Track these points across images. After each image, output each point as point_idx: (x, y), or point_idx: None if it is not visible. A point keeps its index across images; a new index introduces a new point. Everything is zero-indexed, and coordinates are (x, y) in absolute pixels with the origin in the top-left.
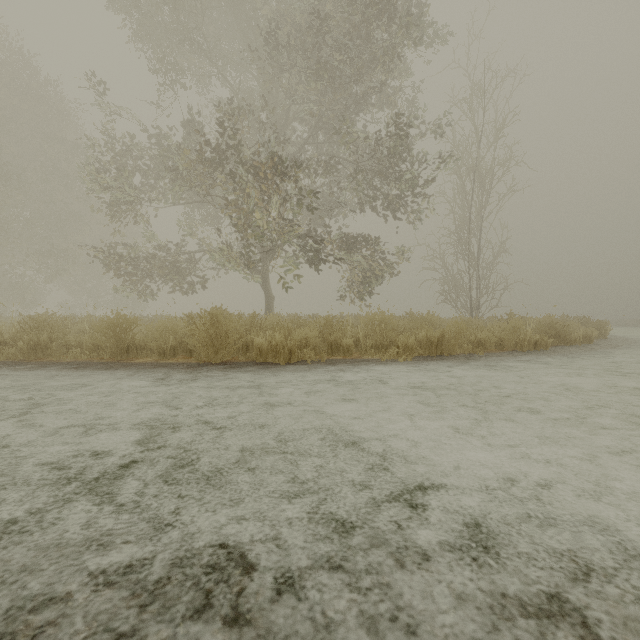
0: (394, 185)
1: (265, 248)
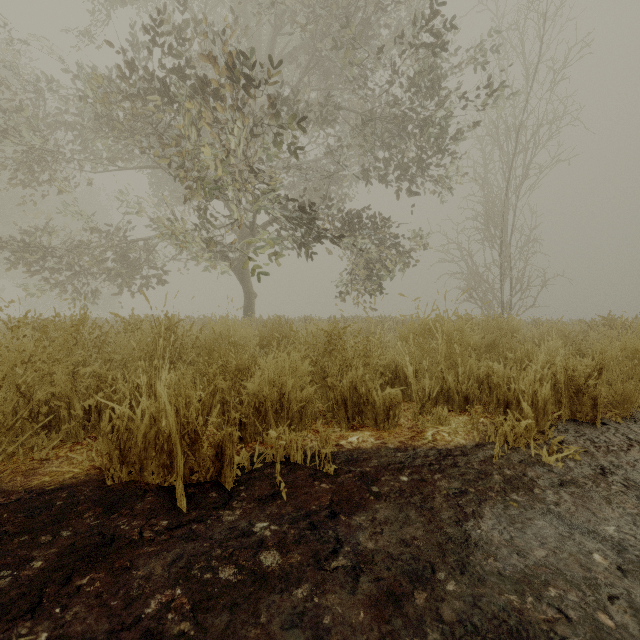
0: (412, 146)
1: (243, 230)
